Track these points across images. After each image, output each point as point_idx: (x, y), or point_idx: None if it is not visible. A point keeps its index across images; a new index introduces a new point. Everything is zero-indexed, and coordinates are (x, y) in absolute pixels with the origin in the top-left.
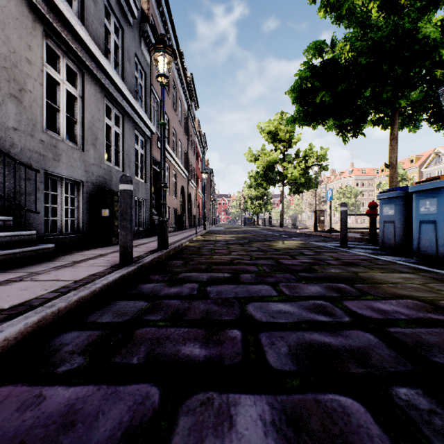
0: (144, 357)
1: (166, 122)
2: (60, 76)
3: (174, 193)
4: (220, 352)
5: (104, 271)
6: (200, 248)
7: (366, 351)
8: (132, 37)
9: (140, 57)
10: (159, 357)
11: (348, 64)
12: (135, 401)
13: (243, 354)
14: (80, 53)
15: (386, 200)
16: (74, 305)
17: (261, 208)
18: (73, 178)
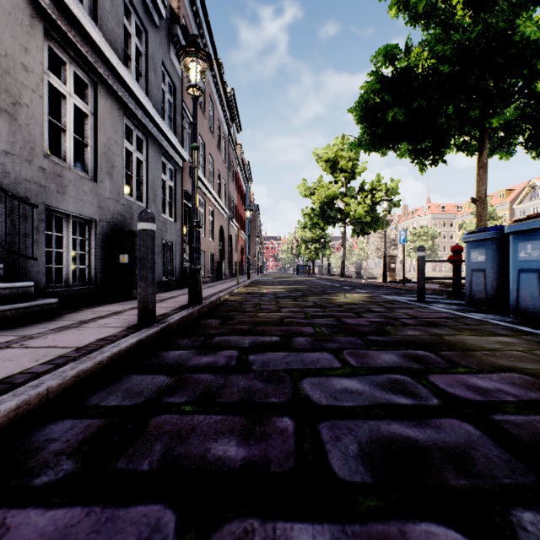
0: (159, 461)
1: (202, 147)
2: (66, 88)
3: (211, 235)
4: (265, 453)
5: (117, 334)
6: (242, 302)
7: (467, 451)
8: (158, 42)
9: (168, 66)
10: (179, 461)
11: (427, 74)
12: (139, 535)
13: (297, 456)
14: (92, 59)
15: (475, 243)
16: (71, 382)
17: (317, 253)
18: (83, 216)
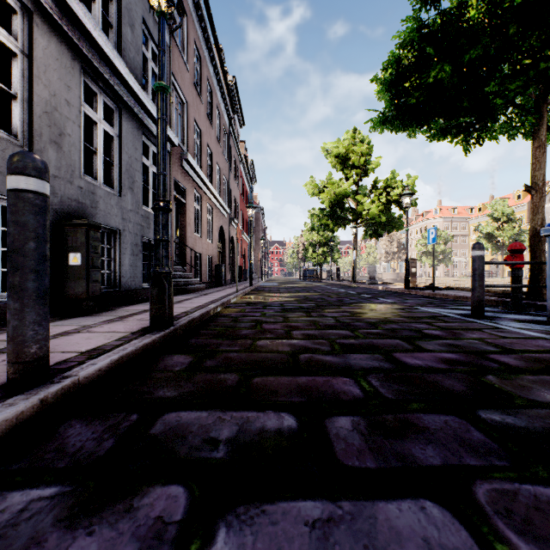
0: None
1: (197, 135)
2: None
3: (209, 236)
4: None
5: None
6: (237, 319)
7: None
8: None
9: (152, 27)
10: None
11: (482, 15)
12: None
13: None
14: None
15: None
16: None
17: (325, 257)
18: (5, 196)
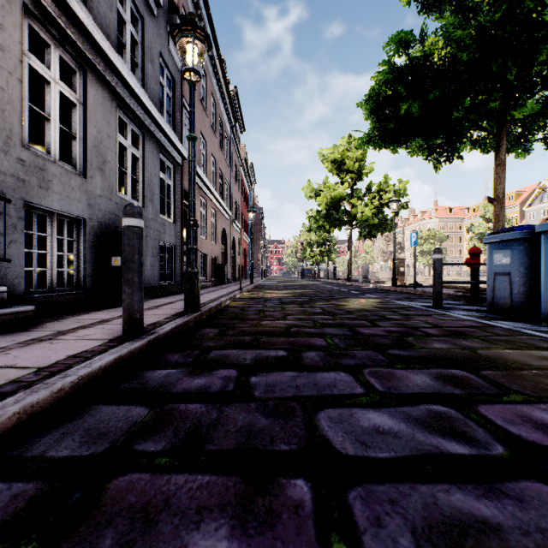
0: None
1: (203, 146)
2: (51, 73)
3: (213, 238)
4: None
5: (94, 349)
6: (244, 309)
7: None
8: (155, 31)
9: (167, 58)
10: None
11: (443, 62)
12: None
13: None
14: (80, 43)
15: (498, 245)
16: (12, 422)
17: (323, 257)
18: (70, 214)
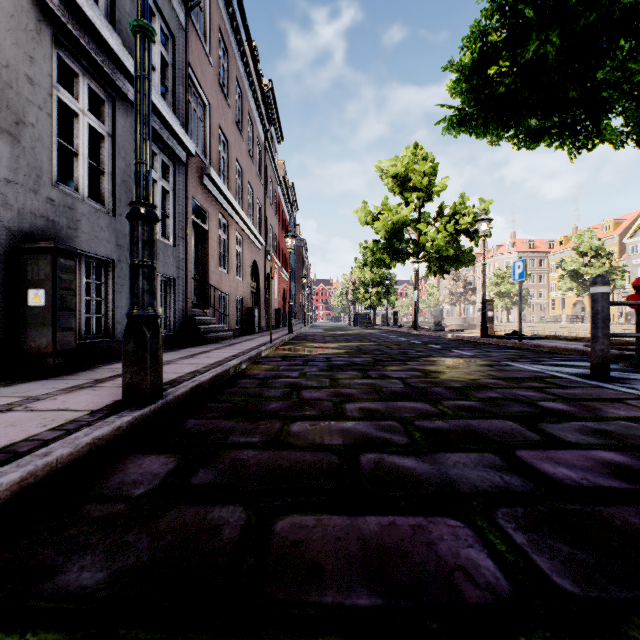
0: None
1: (224, 147)
2: None
3: (239, 272)
4: None
5: None
6: (266, 381)
7: None
8: None
9: (161, 0)
10: None
11: None
12: None
13: None
14: None
15: None
16: None
17: (379, 299)
18: None
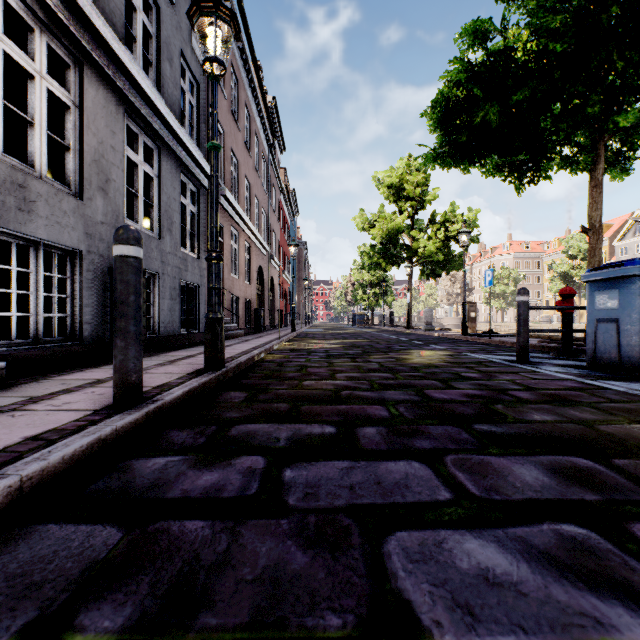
0: None
1: (235, 167)
2: (35, 64)
3: (247, 277)
4: None
5: (66, 426)
6: (282, 364)
7: None
8: (175, 24)
9: (189, 58)
10: None
11: (529, 58)
12: None
13: None
14: (75, 29)
15: (602, 284)
16: None
17: (377, 300)
18: (61, 245)
